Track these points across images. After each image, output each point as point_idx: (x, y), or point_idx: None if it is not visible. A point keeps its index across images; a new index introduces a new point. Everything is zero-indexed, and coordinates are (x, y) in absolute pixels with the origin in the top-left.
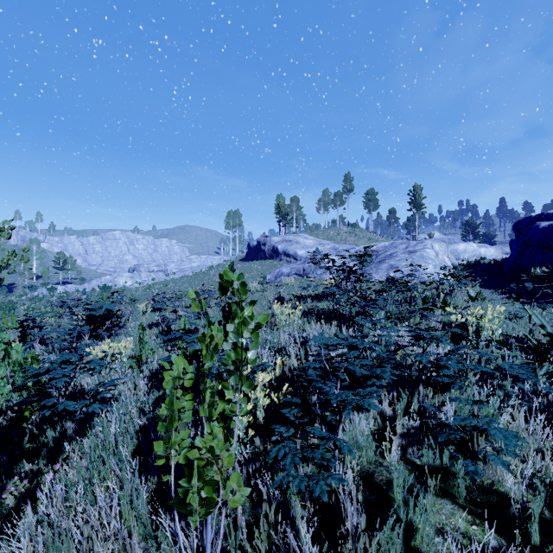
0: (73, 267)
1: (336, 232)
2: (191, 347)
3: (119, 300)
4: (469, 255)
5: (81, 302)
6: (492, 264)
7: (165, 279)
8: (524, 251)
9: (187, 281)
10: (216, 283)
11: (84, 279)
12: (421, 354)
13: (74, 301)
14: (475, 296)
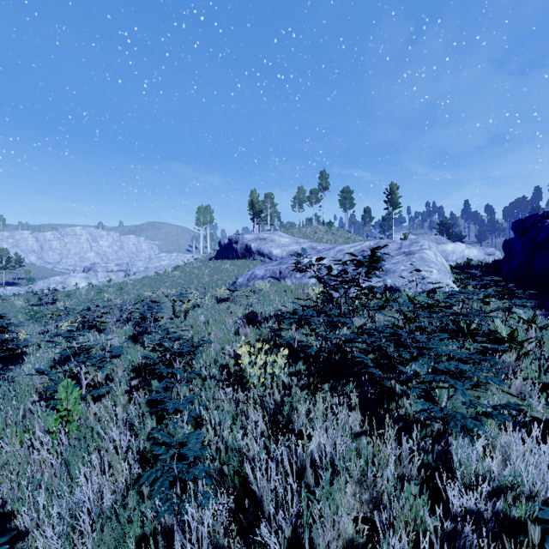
0: (21, 266)
1: (312, 230)
2: None
3: None
4: (457, 256)
5: None
6: (488, 267)
7: (124, 280)
8: (533, 254)
9: (148, 283)
10: (181, 286)
11: (32, 279)
12: None
13: (8, 307)
14: (530, 320)
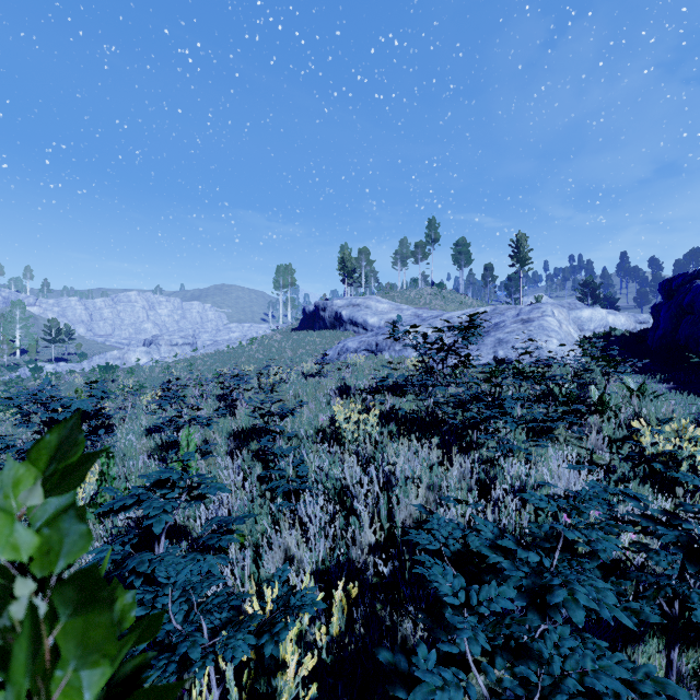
0: (71, 339)
1: (418, 293)
2: (156, 527)
3: (99, 394)
4: (596, 324)
5: (35, 400)
6: (630, 338)
7: (192, 355)
8: (680, 321)
9: (220, 358)
10: (259, 362)
11: (84, 355)
12: (698, 594)
13: (65, 385)
14: (638, 389)
